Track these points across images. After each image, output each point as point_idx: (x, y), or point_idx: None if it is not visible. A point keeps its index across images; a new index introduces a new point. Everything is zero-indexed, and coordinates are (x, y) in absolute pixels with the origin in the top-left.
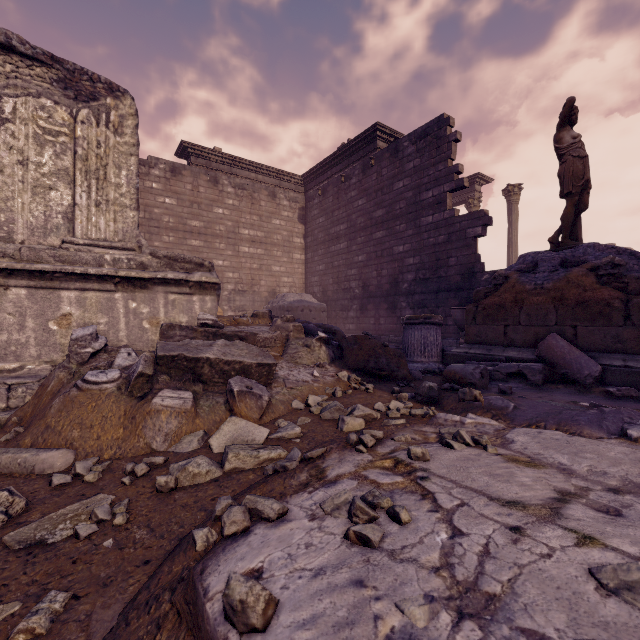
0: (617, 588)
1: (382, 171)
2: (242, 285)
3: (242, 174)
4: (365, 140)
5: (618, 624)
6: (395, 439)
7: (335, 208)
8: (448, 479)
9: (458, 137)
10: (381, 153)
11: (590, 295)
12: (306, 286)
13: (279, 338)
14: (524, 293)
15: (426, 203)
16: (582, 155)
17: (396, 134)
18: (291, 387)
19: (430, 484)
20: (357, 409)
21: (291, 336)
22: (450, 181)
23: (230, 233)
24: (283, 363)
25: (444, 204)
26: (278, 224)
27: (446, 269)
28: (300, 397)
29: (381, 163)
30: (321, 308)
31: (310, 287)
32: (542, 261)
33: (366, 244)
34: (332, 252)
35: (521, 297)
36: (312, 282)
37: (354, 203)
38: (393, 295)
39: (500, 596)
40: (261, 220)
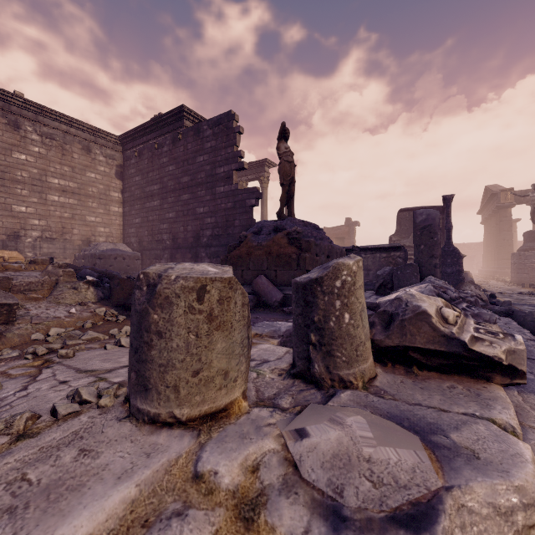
0: (71, 395)
1: (188, 145)
2: (51, 233)
3: (51, 124)
4: (174, 117)
5: (48, 408)
6: (71, 349)
7: (150, 170)
8: (67, 365)
9: (241, 130)
10: (187, 130)
11: (283, 250)
12: (124, 236)
13: (47, 282)
14: (252, 248)
15: (219, 176)
16: (289, 161)
17: (200, 117)
18: (37, 323)
19: (48, 369)
20: (86, 334)
21: (61, 280)
22: (235, 162)
23: (35, 180)
24: (43, 303)
25: (231, 179)
26: (93, 177)
27: (233, 228)
28: (44, 330)
29: (187, 139)
30: (135, 256)
31: (128, 237)
32: (264, 227)
33: (175, 204)
34: (147, 208)
35: (250, 251)
36: (129, 233)
37: (166, 168)
38: (196, 247)
39: (1, 412)
40: (74, 171)
